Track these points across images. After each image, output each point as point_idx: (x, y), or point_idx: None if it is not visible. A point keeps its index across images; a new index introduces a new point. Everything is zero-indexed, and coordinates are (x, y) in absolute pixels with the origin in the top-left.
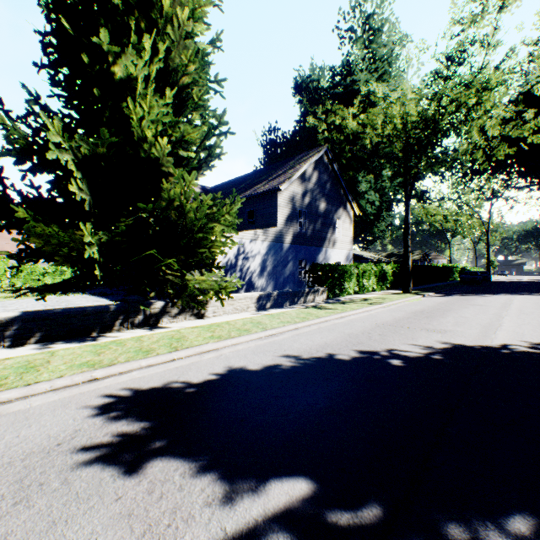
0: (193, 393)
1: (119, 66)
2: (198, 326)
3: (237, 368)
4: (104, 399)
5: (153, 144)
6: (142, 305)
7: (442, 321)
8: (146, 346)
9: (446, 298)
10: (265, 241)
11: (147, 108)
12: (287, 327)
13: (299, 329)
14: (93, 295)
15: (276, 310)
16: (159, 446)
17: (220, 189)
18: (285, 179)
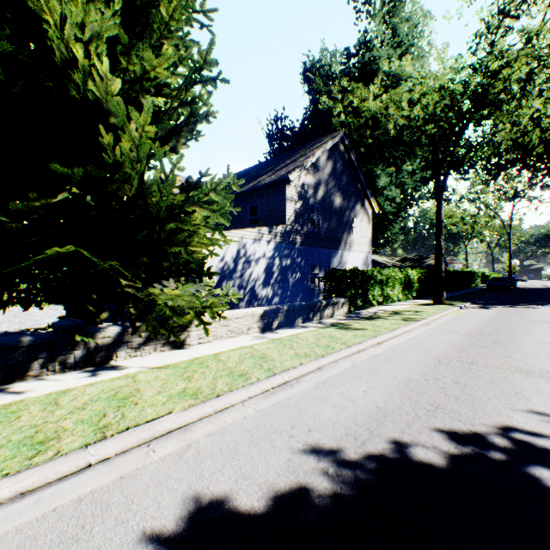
0: None
1: None
2: (169, 366)
3: (212, 504)
4: None
5: (87, 73)
6: (80, 335)
7: (524, 351)
8: (52, 423)
9: (490, 310)
10: (271, 242)
11: None
12: (306, 368)
13: (323, 369)
14: None
15: (286, 332)
16: None
17: None
18: (295, 167)
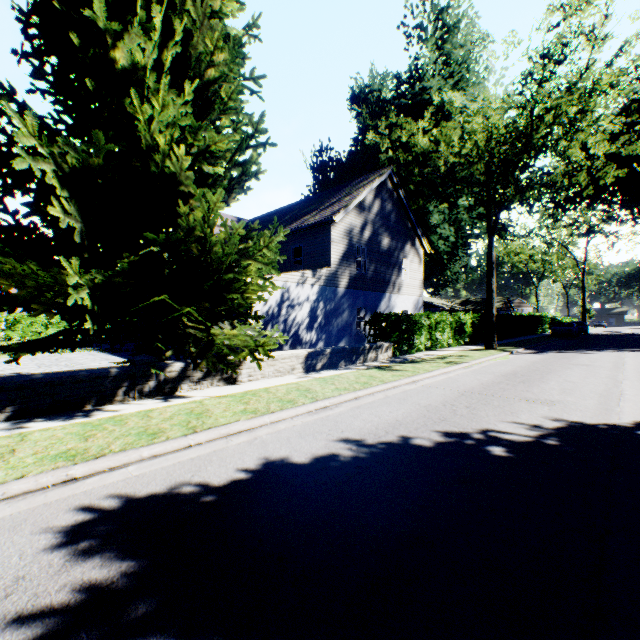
0: (210, 505)
1: (121, 50)
2: (228, 396)
3: (276, 460)
4: (76, 515)
5: (166, 155)
6: (153, 368)
7: (544, 387)
8: (154, 425)
9: (540, 355)
10: (315, 285)
11: (159, 107)
12: (344, 397)
13: (359, 399)
14: (102, 352)
15: (329, 373)
16: (141, 615)
17: (260, 222)
18: (340, 208)
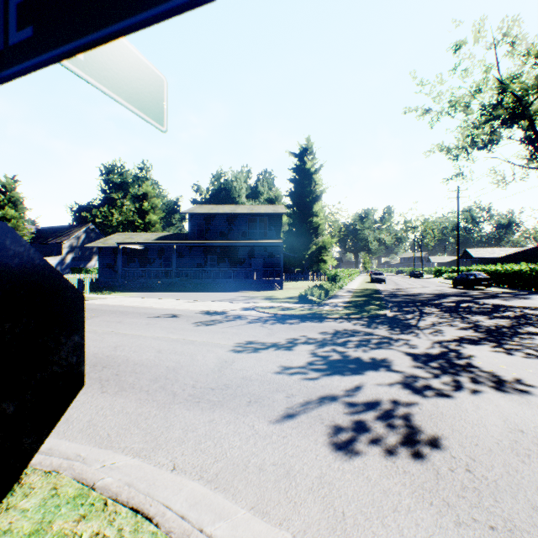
0: None
1: None
2: None
3: None
4: None
5: None
6: None
7: None
8: None
9: None
10: (57, 261)
11: None
12: None
13: None
14: None
15: None
16: None
17: (46, 232)
18: (67, 239)
